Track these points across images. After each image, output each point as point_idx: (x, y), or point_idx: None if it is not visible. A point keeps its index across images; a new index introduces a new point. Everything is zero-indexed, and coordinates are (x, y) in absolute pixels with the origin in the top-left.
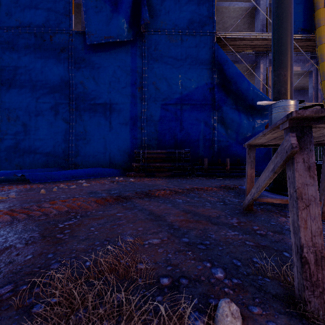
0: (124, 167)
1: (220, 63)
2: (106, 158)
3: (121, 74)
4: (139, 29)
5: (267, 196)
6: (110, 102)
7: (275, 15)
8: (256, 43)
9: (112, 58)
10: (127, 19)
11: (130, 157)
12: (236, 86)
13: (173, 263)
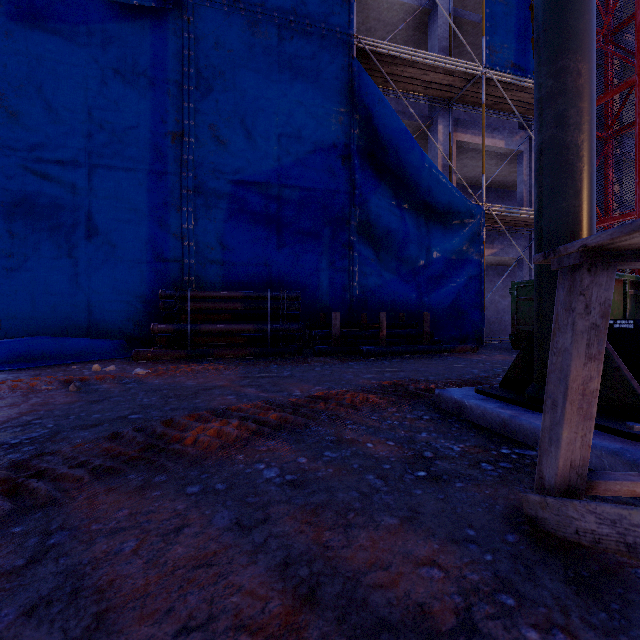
0: (132, 335)
1: (364, 104)
2: (79, 309)
3: (122, 93)
4: None
5: None
6: (90, 162)
7: None
8: (432, 79)
9: (98, 46)
10: None
11: (150, 309)
12: (398, 157)
13: None
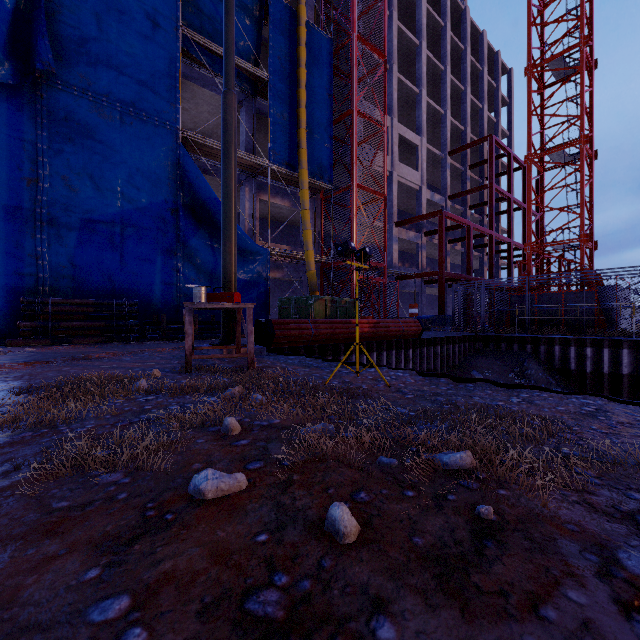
0: None
1: (187, 177)
2: None
3: None
4: (32, 71)
5: (213, 349)
6: None
7: (223, 193)
8: (238, 160)
9: None
10: (0, 41)
11: (6, 310)
12: (211, 215)
13: (131, 373)
